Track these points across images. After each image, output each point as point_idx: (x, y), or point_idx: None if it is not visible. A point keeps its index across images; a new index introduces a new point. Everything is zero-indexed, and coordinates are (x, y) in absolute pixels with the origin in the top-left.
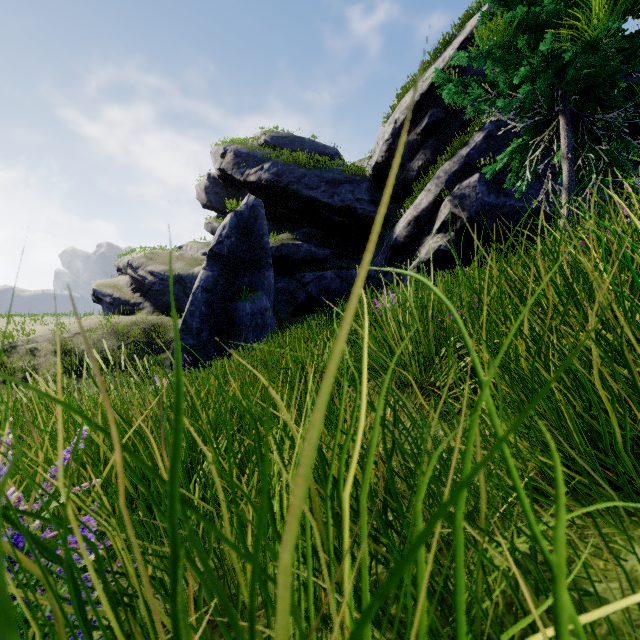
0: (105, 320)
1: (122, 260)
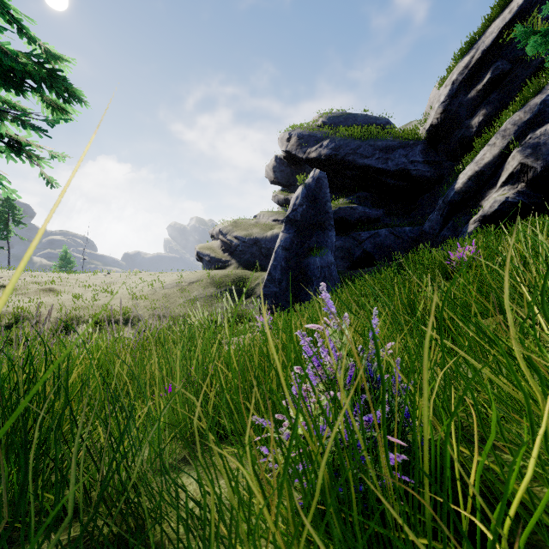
0: (207, 273)
1: (215, 229)
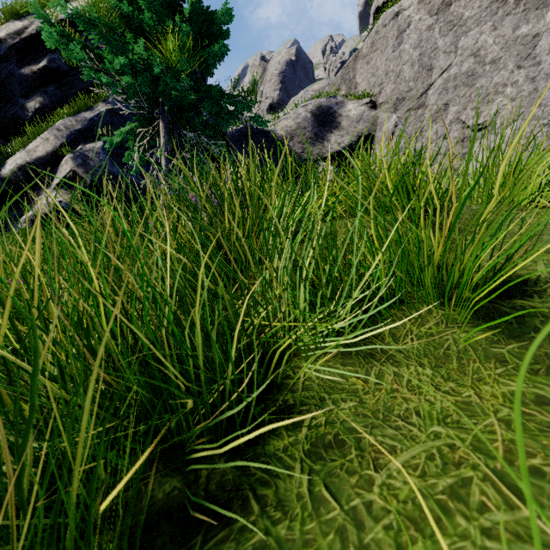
0: None
1: None
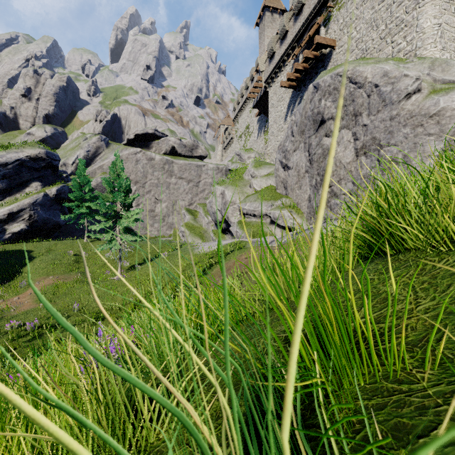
0: None
1: None
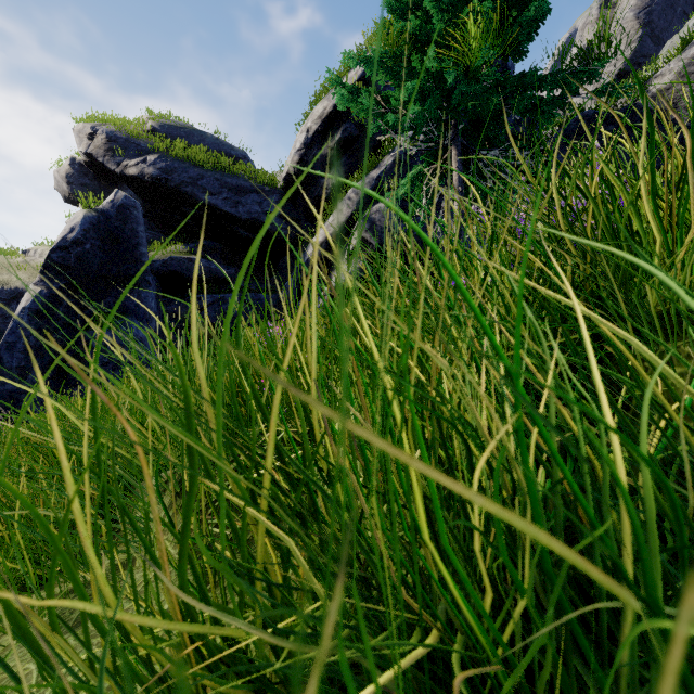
0: None
1: None
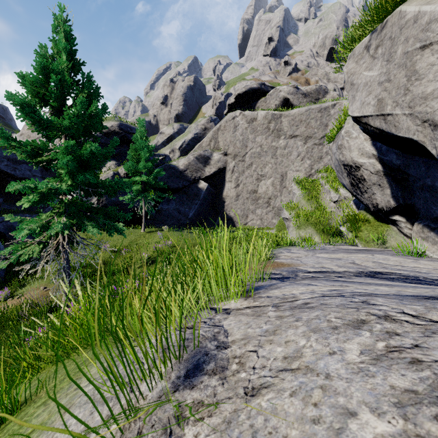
0: None
1: None
